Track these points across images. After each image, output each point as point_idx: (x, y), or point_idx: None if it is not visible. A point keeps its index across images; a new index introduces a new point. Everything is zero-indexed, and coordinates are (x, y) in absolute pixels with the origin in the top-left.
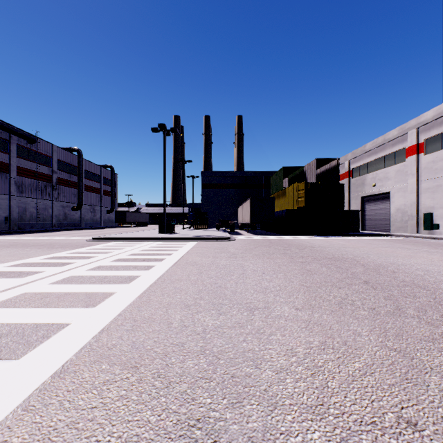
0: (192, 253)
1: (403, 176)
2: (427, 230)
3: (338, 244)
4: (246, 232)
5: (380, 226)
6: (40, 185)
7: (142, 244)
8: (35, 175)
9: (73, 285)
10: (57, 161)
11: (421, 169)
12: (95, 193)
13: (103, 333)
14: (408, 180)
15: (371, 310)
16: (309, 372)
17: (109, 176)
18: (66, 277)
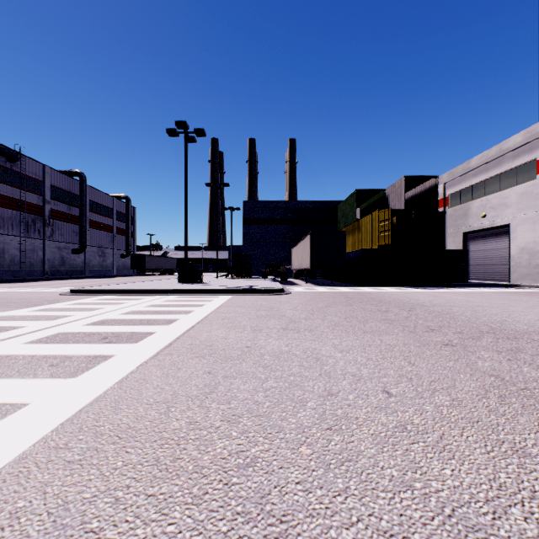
0: (214, 319)
1: (532, 201)
2: None
3: (459, 300)
4: (304, 282)
5: (492, 273)
6: (26, 218)
7: (140, 300)
8: (18, 205)
9: None
10: (50, 187)
11: None
12: (104, 231)
13: None
14: None
15: None
16: None
17: (125, 209)
18: None
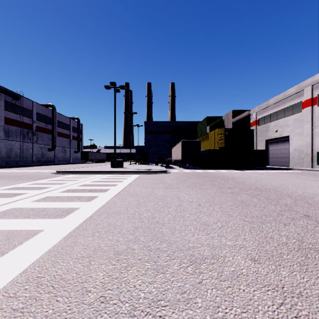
0: (134, 184)
1: (300, 123)
2: None
3: (254, 176)
4: (178, 167)
5: (281, 162)
6: (23, 131)
7: (95, 176)
8: (19, 124)
9: (3, 220)
10: (36, 114)
11: (315, 117)
12: (65, 138)
13: None
14: (304, 126)
15: None
16: None
17: (76, 125)
18: (6, 209)
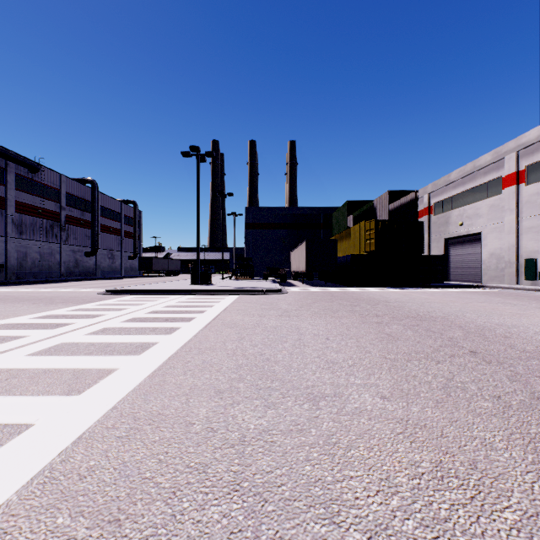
0: (232, 310)
1: (499, 213)
2: (530, 280)
3: (419, 298)
4: (301, 283)
5: (468, 276)
6: (45, 224)
7: (169, 298)
8: (38, 212)
9: (59, 357)
10: (66, 195)
11: (522, 203)
12: (113, 235)
13: (79, 444)
14: (505, 217)
15: (495, 400)
16: (429, 535)
17: (132, 213)
18: (55, 344)
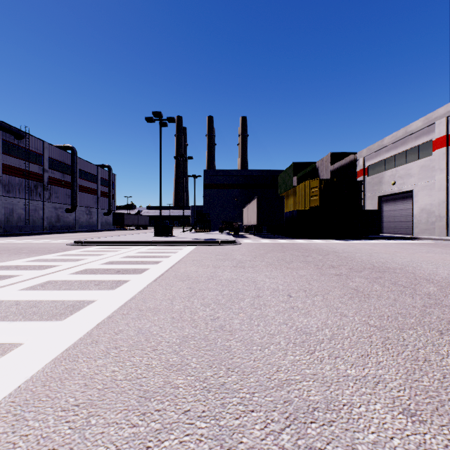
0: (187, 261)
1: (429, 172)
2: None
3: (364, 249)
4: (252, 235)
5: (400, 229)
6: (29, 184)
7: (130, 249)
8: (24, 174)
9: None
10: (48, 159)
11: None
12: (91, 194)
13: None
14: (436, 176)
15: None
16: None
17: (107, 176)
18: None
